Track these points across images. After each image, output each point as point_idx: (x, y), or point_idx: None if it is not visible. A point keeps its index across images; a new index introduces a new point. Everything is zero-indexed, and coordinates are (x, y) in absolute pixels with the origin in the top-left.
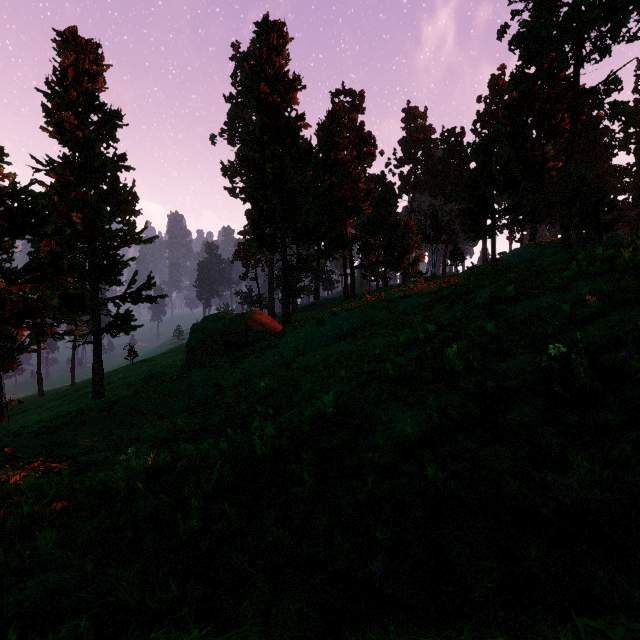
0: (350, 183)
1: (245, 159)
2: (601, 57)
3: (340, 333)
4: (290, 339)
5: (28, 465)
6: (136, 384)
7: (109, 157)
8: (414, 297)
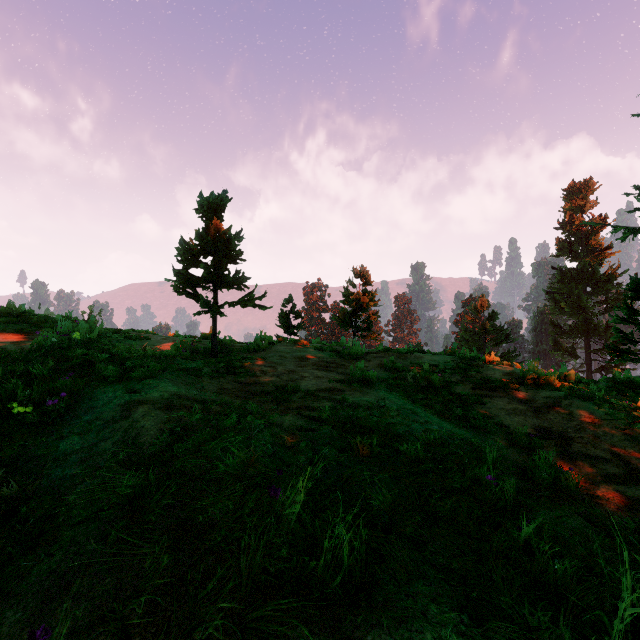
0: None
1: None
2: None
3: None
4: None
5: None
6: None
7: (596, 252)
8: None
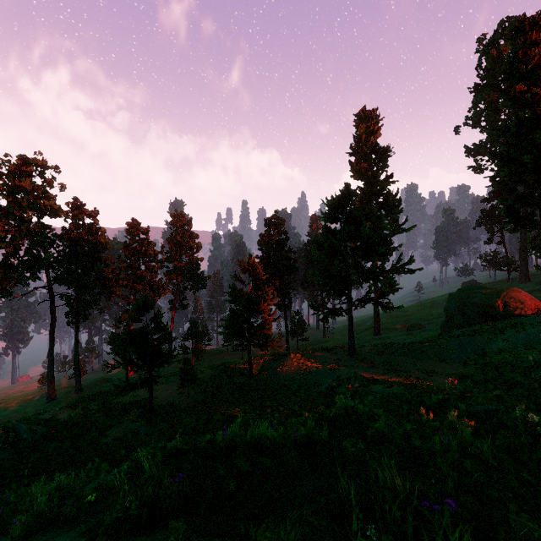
0: None
1: (498, 156)
2: None
3: None
4: None
5: (386, 370)
6: (398, 329)
7: (383, 179)
8: None
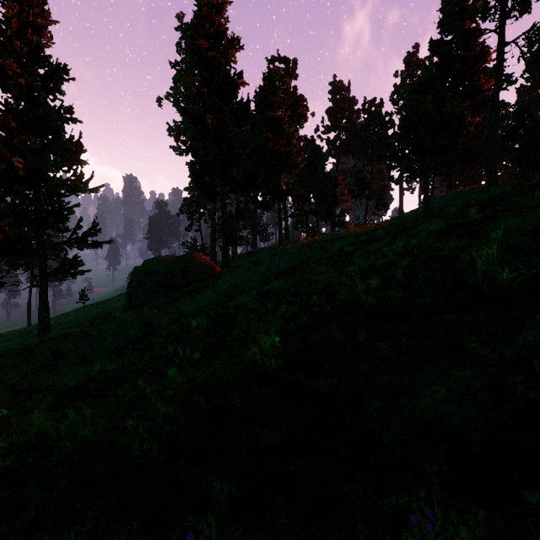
0: (285, 139)
1: (186, 111)
2: (521, 13)
3: (277, 272)
4: (227, 278)
5: None
6: (83, 325)
7: (55, 108)
8: (349, 237)
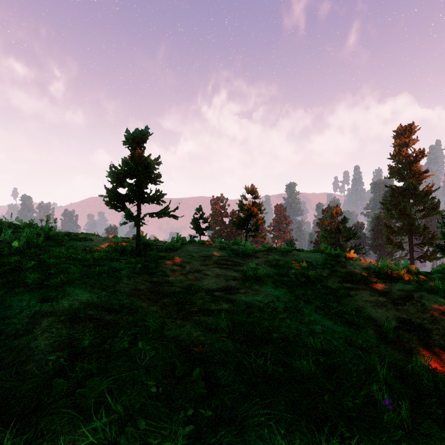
0: None
1: None
2: None
3: None
4: None
5: None
6: None
7: (416, 175)
8: None
